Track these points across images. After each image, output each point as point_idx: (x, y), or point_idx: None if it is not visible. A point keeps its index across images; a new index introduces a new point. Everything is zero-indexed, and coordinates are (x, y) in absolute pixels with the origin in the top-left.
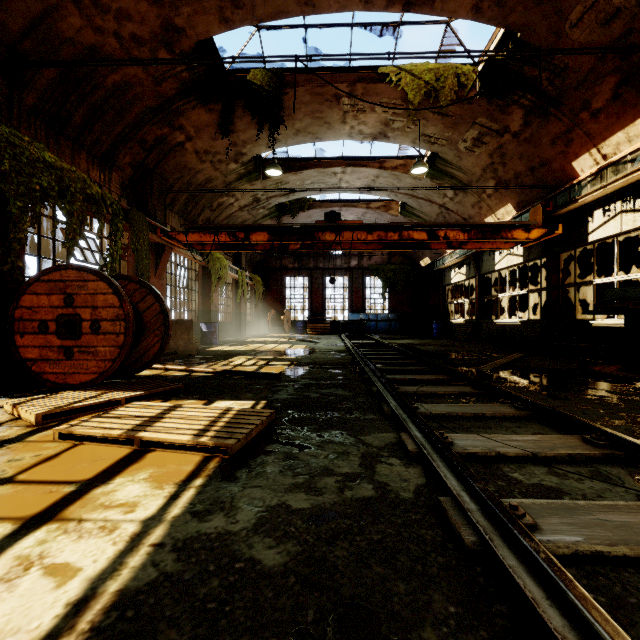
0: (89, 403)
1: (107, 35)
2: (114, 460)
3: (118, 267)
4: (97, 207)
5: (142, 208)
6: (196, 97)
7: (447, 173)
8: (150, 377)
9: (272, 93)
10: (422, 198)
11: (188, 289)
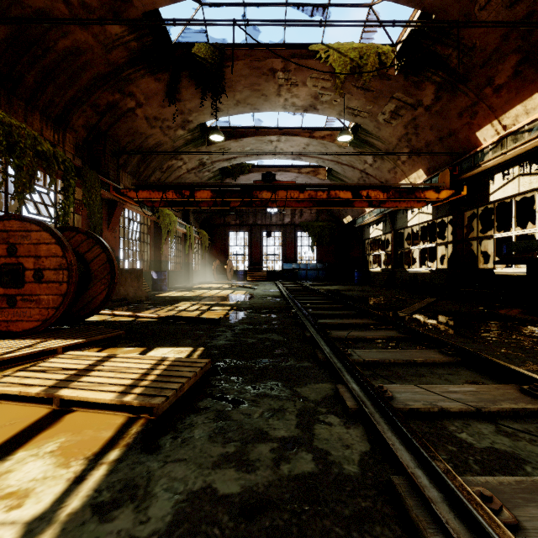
0: (21, 353)
1: (56, 0)
2: (25, 425)
3: (72, 220)
4: (48, 163)
5: (96, 167)
6: (145, 66)
7: (368, 142)
8: (96, 323)
9: (214, 65)
10: (346, 164)
11: (140, 241)
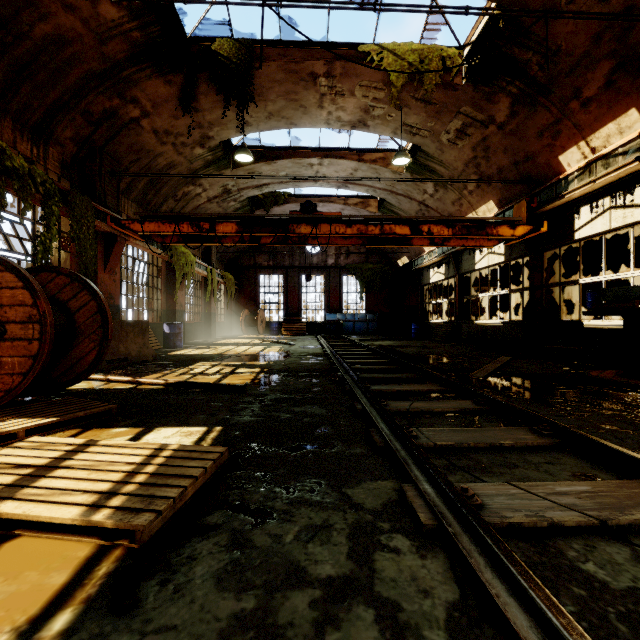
0: None
1: None
2: None
3: (57, 259)
4: (21, 184)
5: (89, 192)
6: (151, 64)
7: (428, 167)
8: (83, 392)
9: (240, 66)
10: (401, 194)
11: (148, 286)
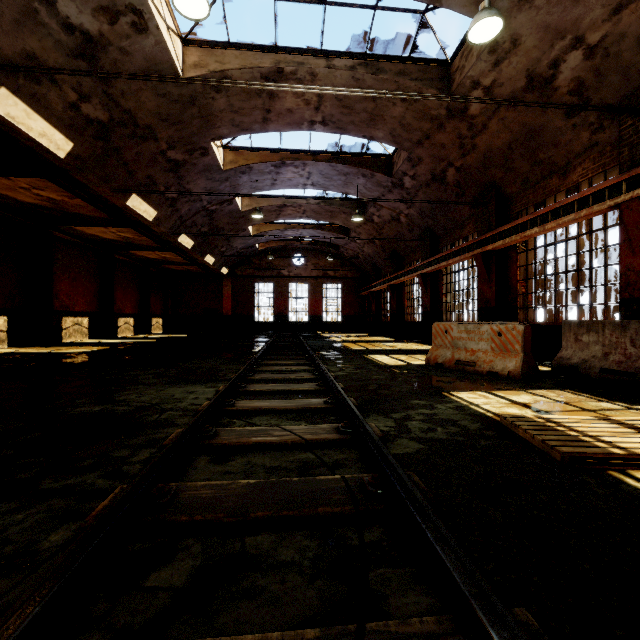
0: None
1: None
2: None
3: None
4: None
5: None
6: None
7: None
8: None
9: None
10: None
11: None
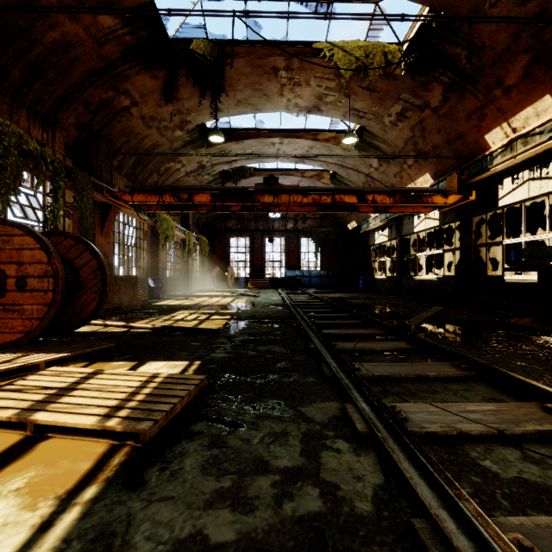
0: None
1: None
2: None
3: (63, 225)
4: (35, 163)
5: (88, 169)
6: (140, 62)
7: (373, 145)
8: (86, 334)
9: (214, 62)
10: (350, 168)
11: (136, 247)
